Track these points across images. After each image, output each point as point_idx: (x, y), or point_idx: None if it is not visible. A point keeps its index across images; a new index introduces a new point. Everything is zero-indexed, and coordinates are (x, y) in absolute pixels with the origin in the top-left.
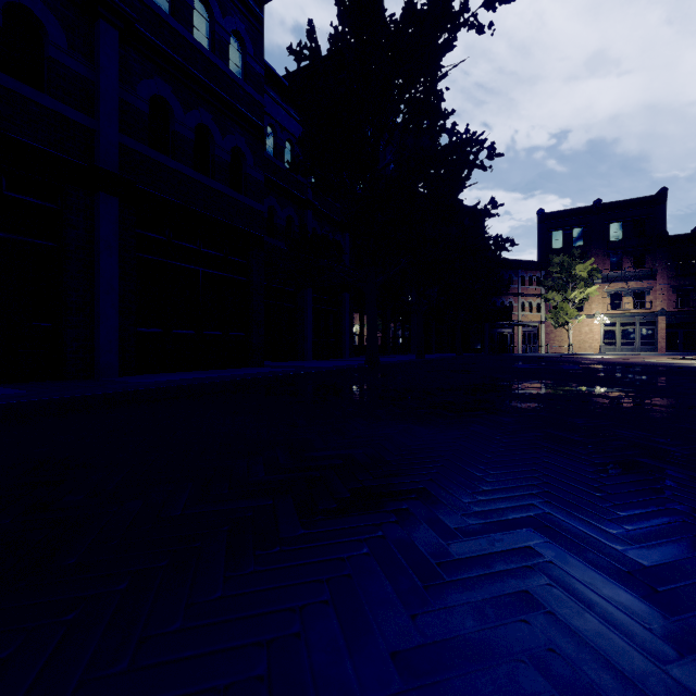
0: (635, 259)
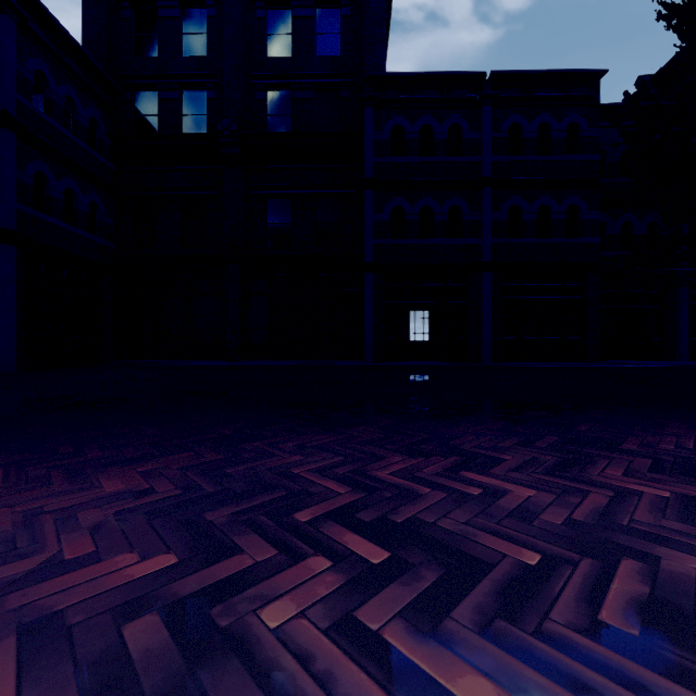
0: None
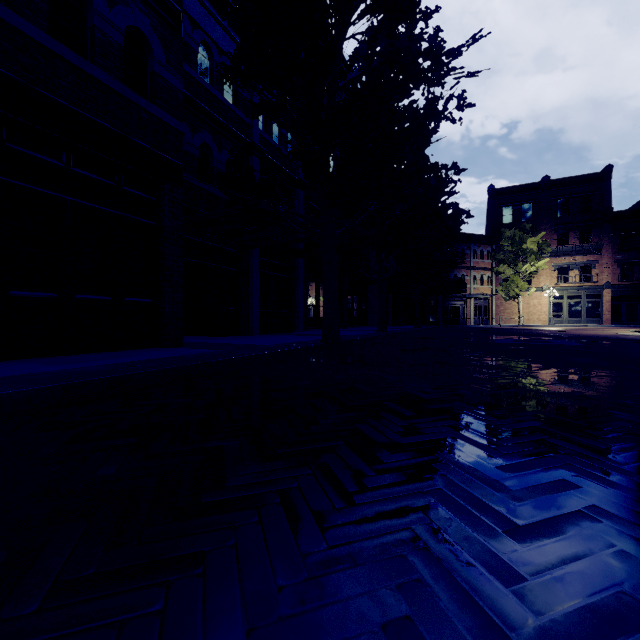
0: (581, 234)
